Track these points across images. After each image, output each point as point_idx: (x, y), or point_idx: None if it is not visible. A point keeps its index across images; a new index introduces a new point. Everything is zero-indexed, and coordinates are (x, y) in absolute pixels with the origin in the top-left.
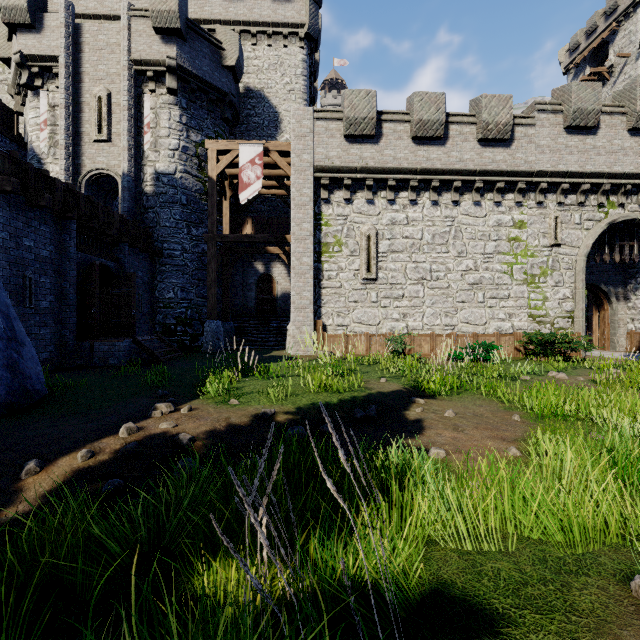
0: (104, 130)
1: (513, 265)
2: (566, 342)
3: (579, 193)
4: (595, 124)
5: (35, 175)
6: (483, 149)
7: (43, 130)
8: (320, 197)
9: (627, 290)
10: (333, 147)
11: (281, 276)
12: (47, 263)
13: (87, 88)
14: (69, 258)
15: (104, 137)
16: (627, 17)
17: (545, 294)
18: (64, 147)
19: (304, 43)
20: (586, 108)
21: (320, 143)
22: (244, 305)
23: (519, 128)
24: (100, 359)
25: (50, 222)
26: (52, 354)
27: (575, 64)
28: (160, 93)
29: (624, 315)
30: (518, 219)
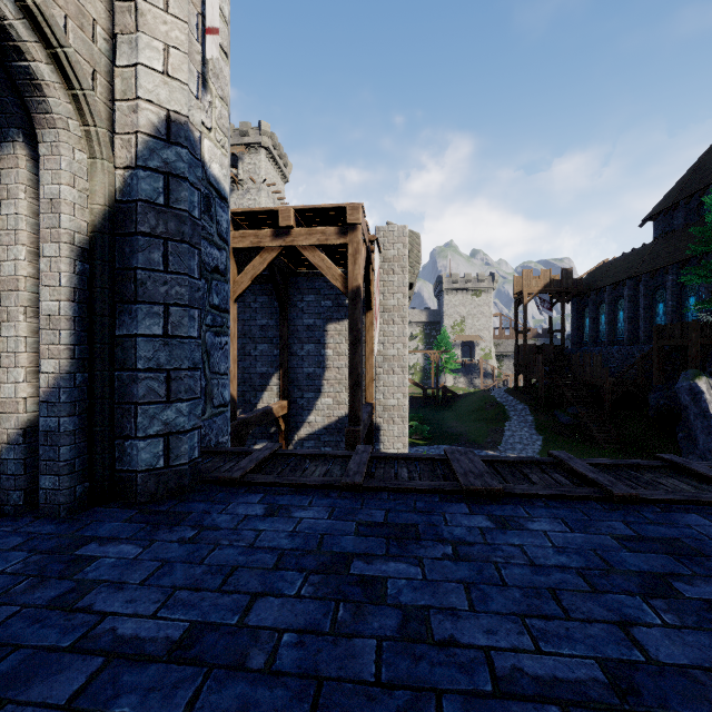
0: None
1: None
2: None
3: None
4: None
5: None
6: None
7: None
8: None
9: None
10: None
11: None
12: None
13: None
14: None
15: None
16: (253, 150)
17: None
18: None
19: None
20: None
21: None
22: None
23: None
24: None
25: None
26: None
27: None
28: None
29: None
30: None
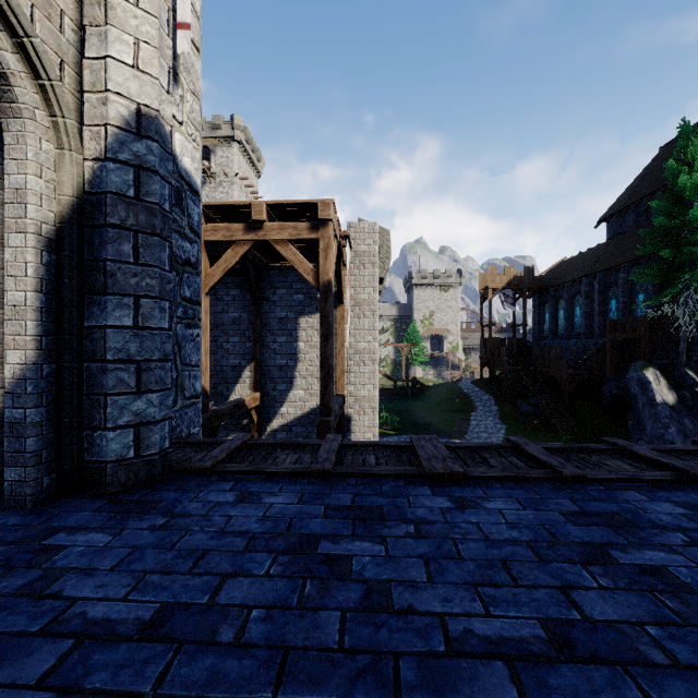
0: None
1: None
2: None
3: None
4: None
5: None
6: None
7: None
8: None
9: None
10: None
11: None
12: None
13: None
14: None
15: None
16: (226, 143)
17: None
18: None
19: None
20: None
21: None
22: None
23: None
24: None
25: None
26: None
27: None
28: None
29: None
30: None
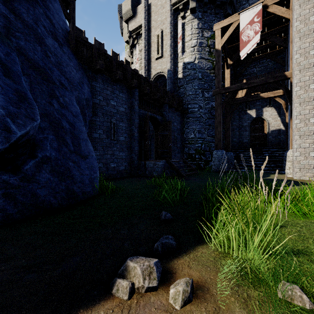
0: (159, 51)
1: None
2: None
3: None
4: None
5: (117, 64)
6: None
7: (137, 63)
8: None
9: None
10: None
11: (271, 117)
12: (123, 115)
13: (153, 34)
14: (134, 112)
15: (159, 55)
16: None
17: None
18: (144, 67)
19: None
20: None
21: None
22: (240, 141)
23: None
24: (149, 172)
25: (125, 91)
26: (126, 167)
27: None
28: (186, 16)
29: None
30: None
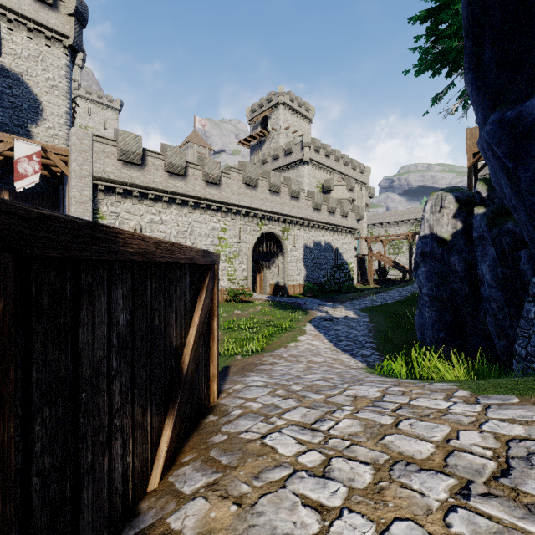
0: None
1: (221, 252)
2: (243, 294)
3: (250, 217)
4: (256, 185)
5: None
6: (206, 186)
7: None
8: (97, 197)
9: (270, 264)
10: (109, 165)
11: None
12: None
13: None
14: None
15: None
16: (276, 109)
17: (235, 268)
18: None
19: (68, 51)
20: (252, 177)
21: (98, 160)
22: None
23: (223, 178)
24: None
25: None
26: None
27: (254, 121)
28: None
29: (269, 276)
30: (223, 227)
